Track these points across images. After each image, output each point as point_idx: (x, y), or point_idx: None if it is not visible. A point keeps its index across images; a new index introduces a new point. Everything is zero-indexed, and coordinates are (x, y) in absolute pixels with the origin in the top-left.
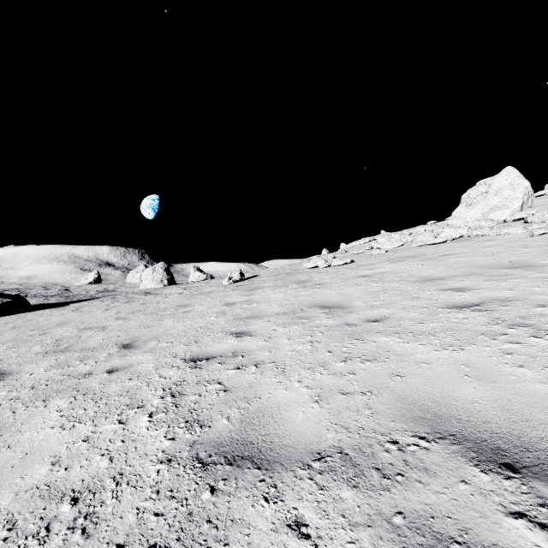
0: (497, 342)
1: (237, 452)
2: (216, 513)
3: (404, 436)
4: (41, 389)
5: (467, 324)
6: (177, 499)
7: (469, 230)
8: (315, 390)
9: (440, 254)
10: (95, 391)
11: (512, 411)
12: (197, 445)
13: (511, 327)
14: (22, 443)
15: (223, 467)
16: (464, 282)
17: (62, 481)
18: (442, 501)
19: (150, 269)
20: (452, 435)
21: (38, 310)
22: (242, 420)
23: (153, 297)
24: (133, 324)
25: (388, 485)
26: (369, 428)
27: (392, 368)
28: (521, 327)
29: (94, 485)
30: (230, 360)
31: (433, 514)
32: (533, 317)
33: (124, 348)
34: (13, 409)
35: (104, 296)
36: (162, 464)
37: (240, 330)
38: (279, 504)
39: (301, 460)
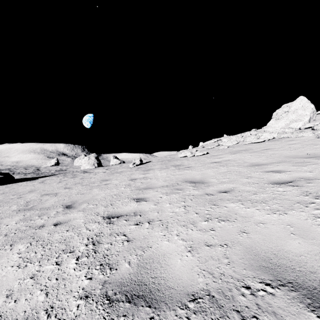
0: (309, 208)
1: (134, 291)
2: None
3: (254, 282)
4: (11, 236)
5: (286, 195)
6: None
7: (278, 134)
8: (188, 242)
9: (261, 149)
10: (44, 239)
11: None
12: (107, 284)
13: (316, 198)
14: None
15: (124, 304)
16: (279, 166)
17: (10, 312)
18: None
19: (87, 157)
20: (290, 283)
21: (19, 182)
22: (139, 265)
23: (88, 174)
24: (74, 192)
25: None
26: (228, 274)
27: (240, 227)
28: None
29: (32, 316)
30: (132, 218)
31: None
32: None
33: (67, 208)
34: None
35: (59, 173)
36: (81, 300)
37: (139, 197)
38: None
39: (180, 300)
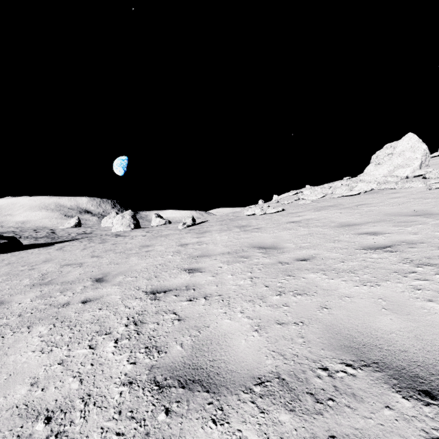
0: (407, 279)
1: (189, 376)
2: (170, 434)
3: (333, 363)
4: (27, 316)
5: (381, 263)
6: (136, 420)
7: (378, 184)
8: (255, 320)
9: (355, 204)
10: (71, 319)
11: (426, 341)
12: (154, 369)
13: (419, 266)
14: (7, 365)
15: (177, 389)
16: (376, 227)
17: (38, 401)
18: (370, 426)
19: (120, 215)
20: (375, 363)
21: (29, 249)
22: (193, 347)
23: (122, 239)
24: (105, 261)
25: (321, 409)
26: (302, 355)
27: (320, 301)
28: (427, 266)
29: (66, 405)
30: (184, 292)
31: (363, 438)
32: (437, 257)
33: (97, 281)
34: (2, 334)
35: (83, 238)
36: (124, 386)
37: (192, 267)
38: (225, 426)
39: (244, 384)
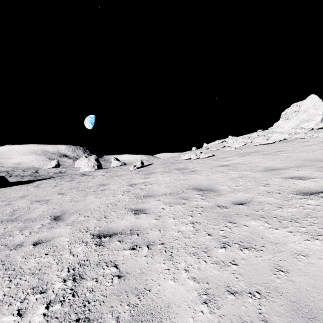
0: None
1: None
2: None
3: None
4: None
5: (322, 211)
6: None
7: (290, 135)
8: (202, 285)
9: (273, 151)
10: (15, 266)
11: None
12: None
13: None
14: None
15: None
16: (300, 171)
17: None
18: None
19: (86, 159)
20: None
21: (13, 186)
22: None
23: (86, 178)
24: (67, 199)
25: None
26: None
27: (272, 260)
28: None
29: None
30: (128, 238)
31: None
32: None
33: (54, 219)
34: None
35: (57, 176)
36: None
37: (138, 208)
38: None
39: None
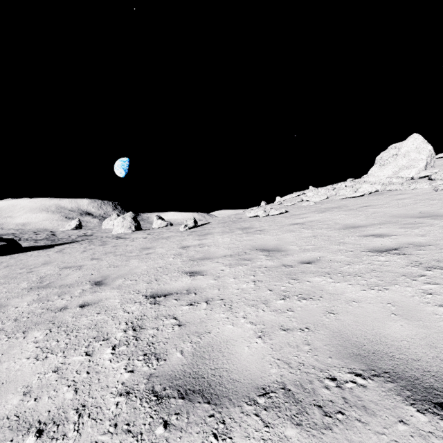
0: (417, 282)
1: (189, 386)
2: None
3: (341, 372)
4: (23, 321)
5: (388, 266)
6: (133, 433)
7: (383, 186)
8: (258, 326)
9: (360, 206)
10: (68, 324)
11: (439, 349)
12: (153, 378)
13: (428, 269)
14: (0, 373)
15: (176, 400)
16: (382, 229)
17: (30, 412)
18: (383, 442)
19: (120, 217)
20: (386, 372)
21: (28, 251)
22: (194, 354)
23: (123, 241)
24: (104, 264)
25: (330, 423)
26: (309, 364)
27: (326, 306)
28: (437, 269)
29: (59, 416)
30: (185, 296)
31: None
32: None
33: (96, 284)
34: None
35: (83, 240)
36: (121, 396)
37: (193, 270)
38: (227, 442)
39: (248, 395)
